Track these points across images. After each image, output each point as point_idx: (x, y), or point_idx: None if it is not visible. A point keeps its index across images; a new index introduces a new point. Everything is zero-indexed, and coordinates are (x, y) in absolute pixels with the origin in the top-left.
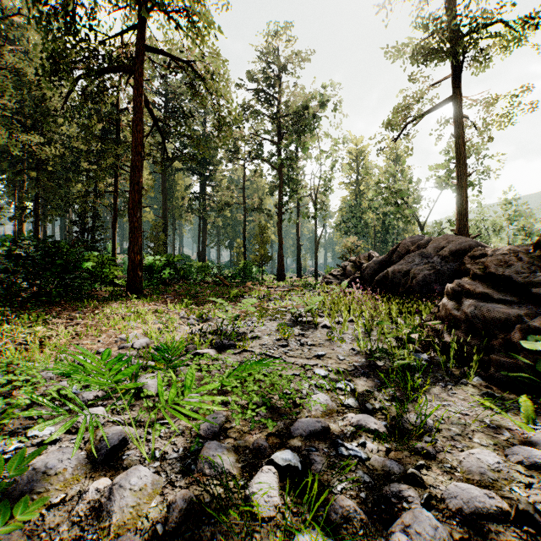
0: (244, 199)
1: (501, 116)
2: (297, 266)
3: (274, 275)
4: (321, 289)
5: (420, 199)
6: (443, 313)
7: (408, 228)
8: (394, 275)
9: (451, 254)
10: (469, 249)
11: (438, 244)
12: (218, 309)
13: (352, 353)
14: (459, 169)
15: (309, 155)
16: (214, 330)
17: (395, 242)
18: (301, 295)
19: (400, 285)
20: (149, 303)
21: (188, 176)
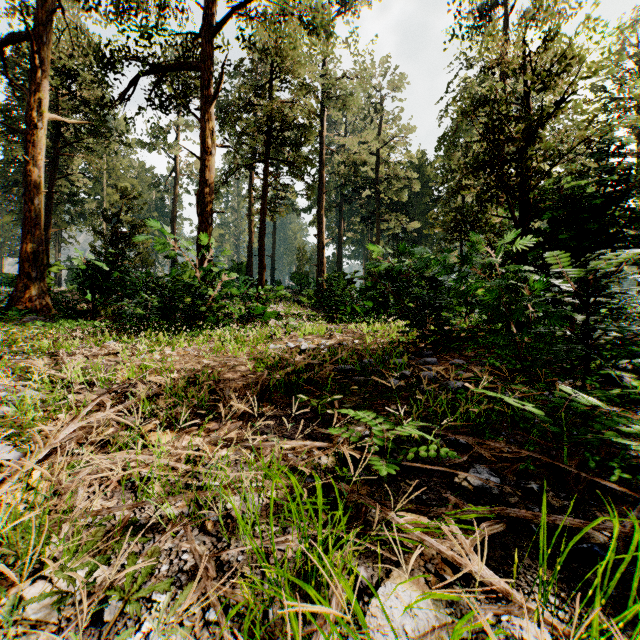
0: None
1: None
2: None
3: None
4: None
5: None
6: None
7: None
8: None
9: None
10: None
11: None
12: None
13: None
14: None
15: None
16: None
17: None
18: None
19: None
20: None
21: None
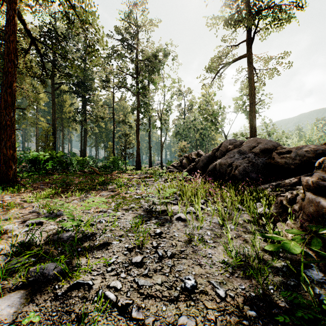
0: (113, 115)
1: (272, 70)
2: (149, 160)
3: (134, 166)
4: (166, 176)
5: (224, 120)
6: (308, 208)
7: (214, 138)
8: (221, 166)
9: (261, 151)
10: (273, 148)
11: (250, 144)
12: (79, 198)
13: (227, 273)
14: (251, 99)
15: (157, 87)
16: (56, 234)
17: (207, 146)
18: (153, 181)
19: (226, 174)
20: (15, 192)
21: (74, 97)
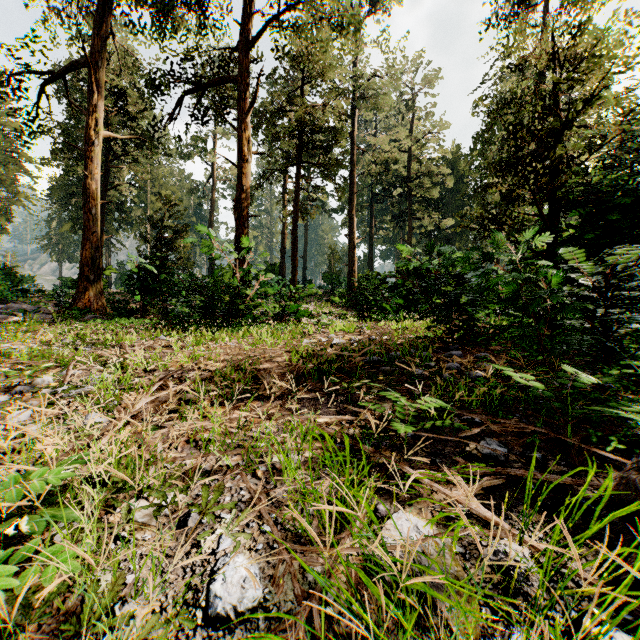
0: None
1: None
2: None
3: None
4: None
5: None
6: None
7: None
8: None
9: None
10: None
11: None
12: None
13: None
14: None
15: None
16: None
17: None
18: None
19: None
20: None
21: None
